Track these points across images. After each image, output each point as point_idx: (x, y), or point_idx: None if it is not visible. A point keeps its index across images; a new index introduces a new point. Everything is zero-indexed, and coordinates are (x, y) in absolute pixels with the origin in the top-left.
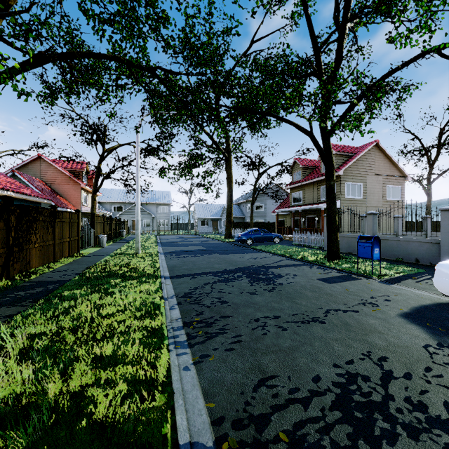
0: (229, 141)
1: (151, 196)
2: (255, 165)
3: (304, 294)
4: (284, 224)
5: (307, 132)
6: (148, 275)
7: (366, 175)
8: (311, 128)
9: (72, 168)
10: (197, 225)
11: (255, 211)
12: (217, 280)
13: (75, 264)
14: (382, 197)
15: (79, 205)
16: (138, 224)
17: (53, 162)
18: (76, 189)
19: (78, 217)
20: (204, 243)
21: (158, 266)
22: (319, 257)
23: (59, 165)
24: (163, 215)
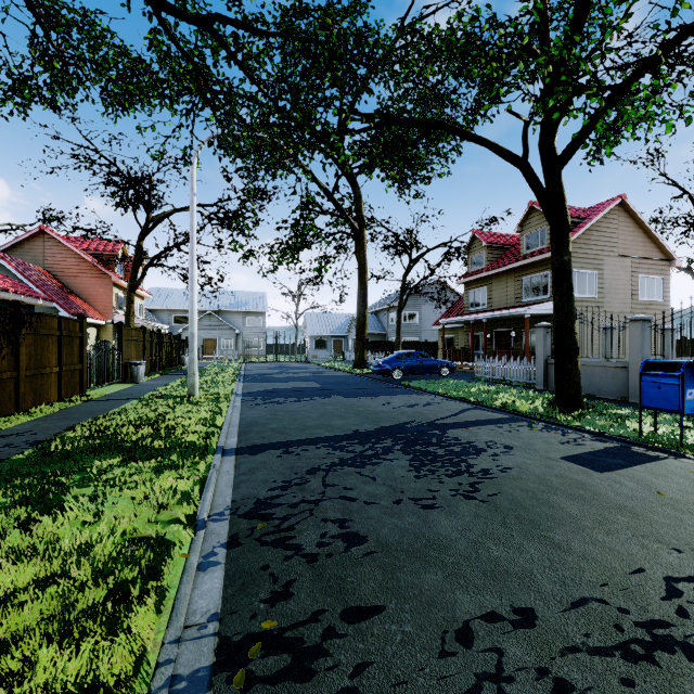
0: (360, 203)
1: (234, 299)
2: (405, 245)
3: (559, 508)
4: (454, 344)
5: (516, 160)
6: (187, 446)
7: (603, 256)
8: (525, 149)
9: (98, 249)
10: (309, 347)
11: (403, 324)
12: (339, 461)
13: (56, 417)
14: (631, 296)
15: (110, 312)
16: (193, 340)
17: (66, 239)
18: (104, 284)
19: (83, 327)
20: (318, 377)
21: (220, 422)
22: (537, 404)
23: (75, 245)
24: (253, 330)
